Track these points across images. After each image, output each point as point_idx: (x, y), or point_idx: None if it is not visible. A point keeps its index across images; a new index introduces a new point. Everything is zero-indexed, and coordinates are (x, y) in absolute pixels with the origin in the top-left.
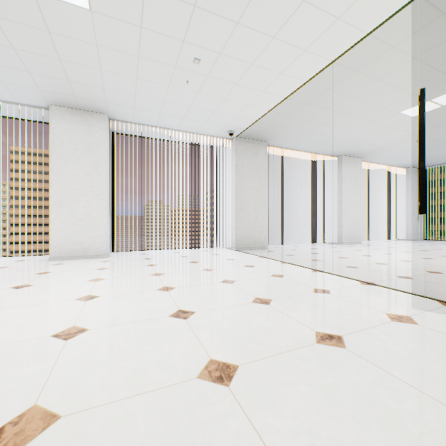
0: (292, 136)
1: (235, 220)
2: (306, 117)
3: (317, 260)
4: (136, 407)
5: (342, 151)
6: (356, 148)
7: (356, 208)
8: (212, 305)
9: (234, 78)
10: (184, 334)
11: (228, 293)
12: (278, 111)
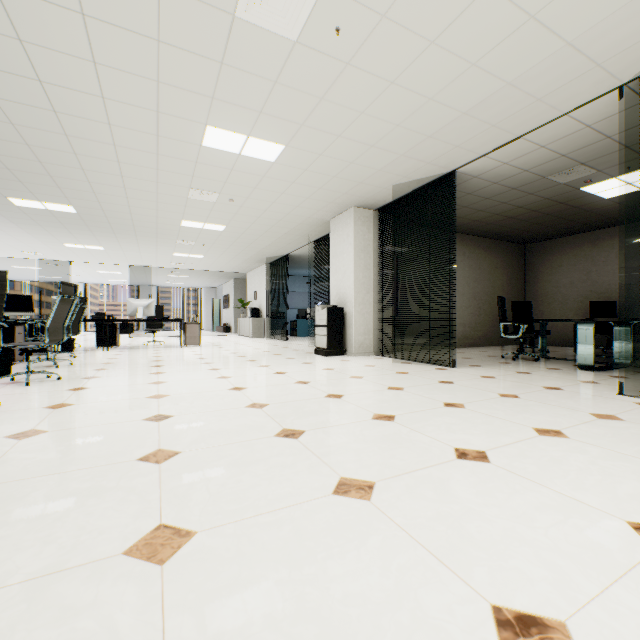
0: None
1: None
2: None
3: None
4: None
5: None
6: None
7: None
8: None
9: None
10: None
11: None
12: None
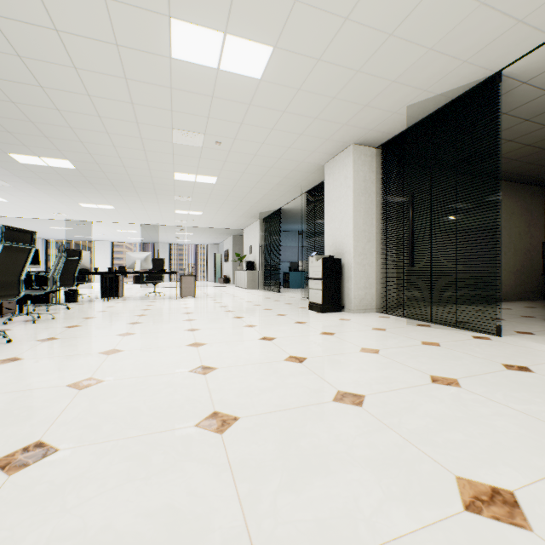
0: None
1: None
2: (6, 220)
3: None
4: None
5: None
6: None
7: None
8: None
9: None
10: None
11: None
12: None
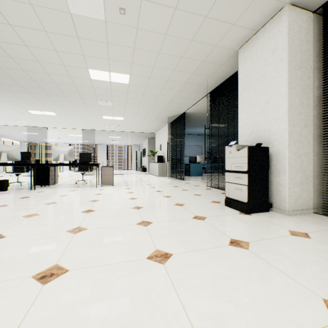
0: None
1: None
2: None
3: None
4: None
5: None
6: (2, 134)
7: None
8: None
9: None
10: None
11: None
12: None
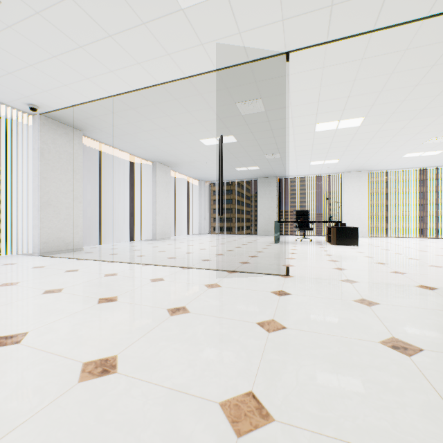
0: (113, 134)
1: (40, 218)
2: (130, 120)
3: (142, 256)
4: (17, 442)
5: (157, 158)
6: (168, 158)
7: (167, 209)
8: (49, 319)
9: (53, 49)
10: (29, 357)
11: (62, 302)
12: (102, 104)
